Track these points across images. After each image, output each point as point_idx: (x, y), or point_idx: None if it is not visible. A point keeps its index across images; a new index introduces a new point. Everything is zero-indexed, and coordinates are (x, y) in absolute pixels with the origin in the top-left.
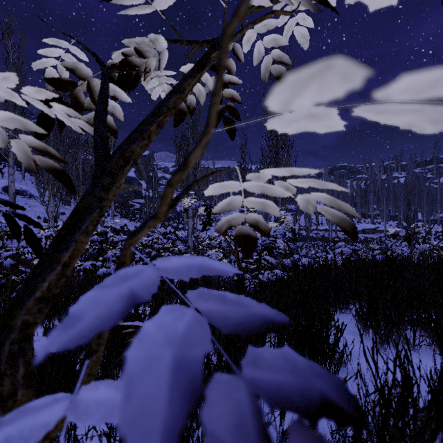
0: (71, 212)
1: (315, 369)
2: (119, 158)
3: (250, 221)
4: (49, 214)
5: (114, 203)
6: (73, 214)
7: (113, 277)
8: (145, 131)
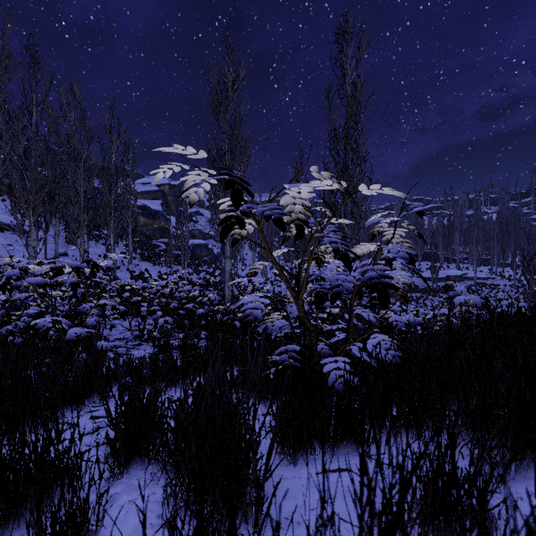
0: None
1: None
2: None
3: None
4: (30, 250)
5: (134, 243)
6: None
7: None
8: None
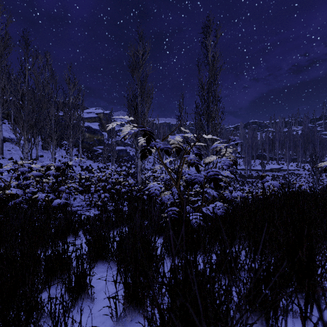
0: None
1: None
2: None
3: None
4: (24, 154)
5: (82, 149)
6: None
7: None
8: None
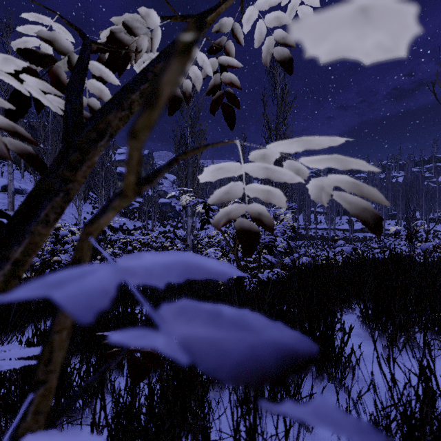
0: (27, 196)
1: (373, 437)
2: (90, 130)
3: (252, 213)
4: None
5: None
6: (29, 198)
7: (36, 283)
8: (125, 99)
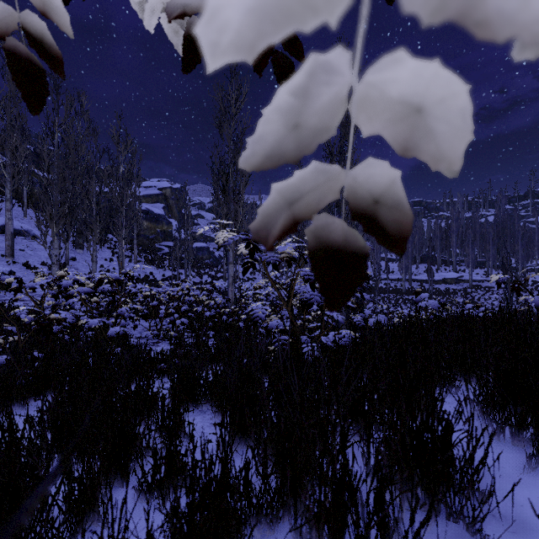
0: None
1: None
2: None
3: (355, 200)
4: (53, 258)
5: (138, 247)
6: None
7: None
8: None
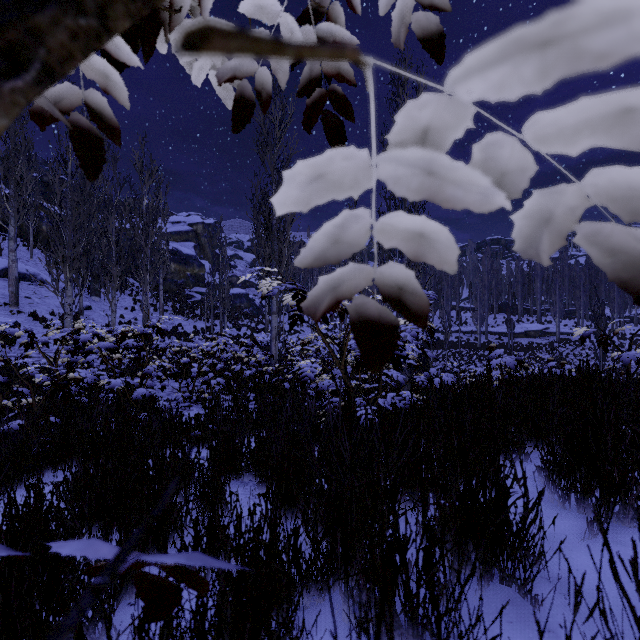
0: None
1: None
2: None
3: (384, 287)
4: (66, 308)
5: (164, 293)
6: None
7: None
8: None
